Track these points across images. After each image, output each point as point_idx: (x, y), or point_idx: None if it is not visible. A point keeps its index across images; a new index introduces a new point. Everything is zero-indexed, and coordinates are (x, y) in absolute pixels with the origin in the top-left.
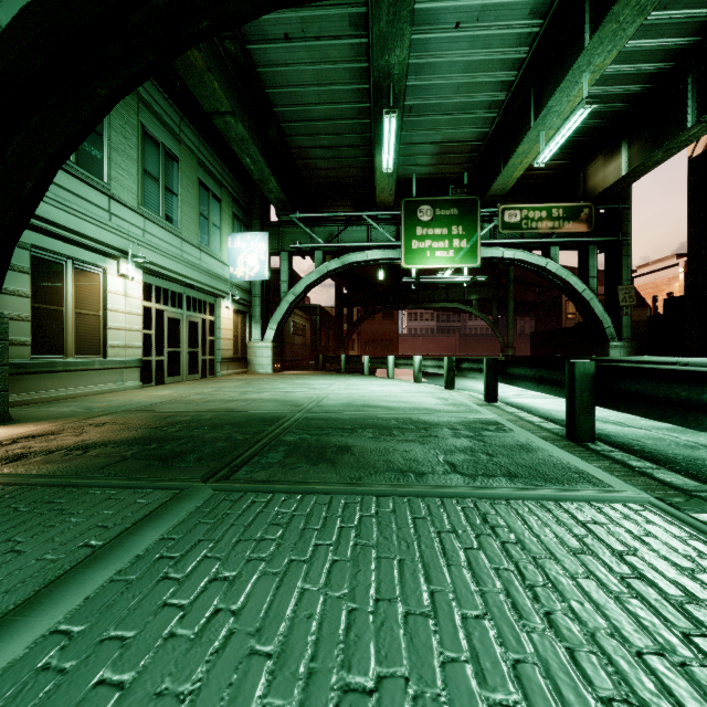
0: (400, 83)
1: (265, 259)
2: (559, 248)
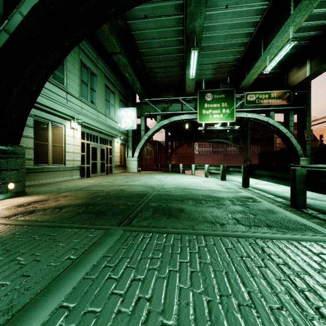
0: (199, 35)
1: (134, 119)
2: (274, 112)
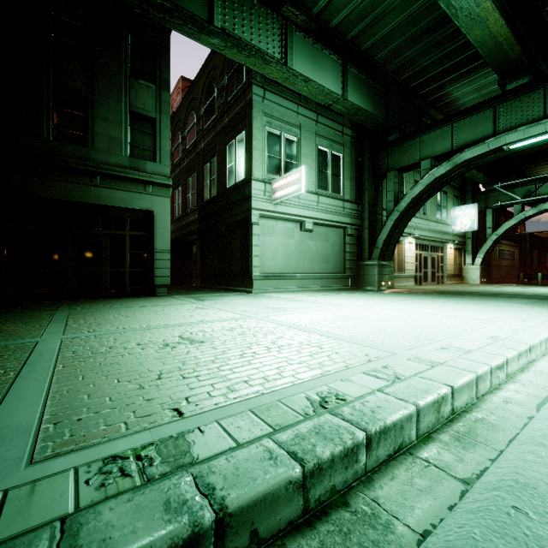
0: None
1: (474, 218)
2: None
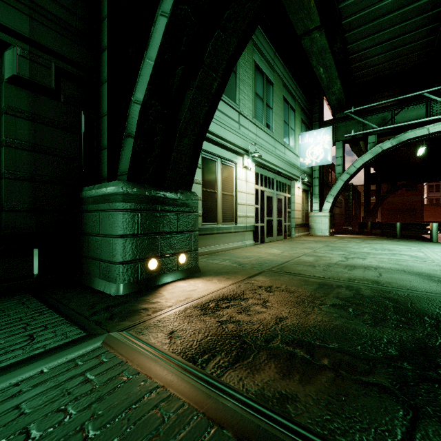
0: None
1: (329, 147)
2: None
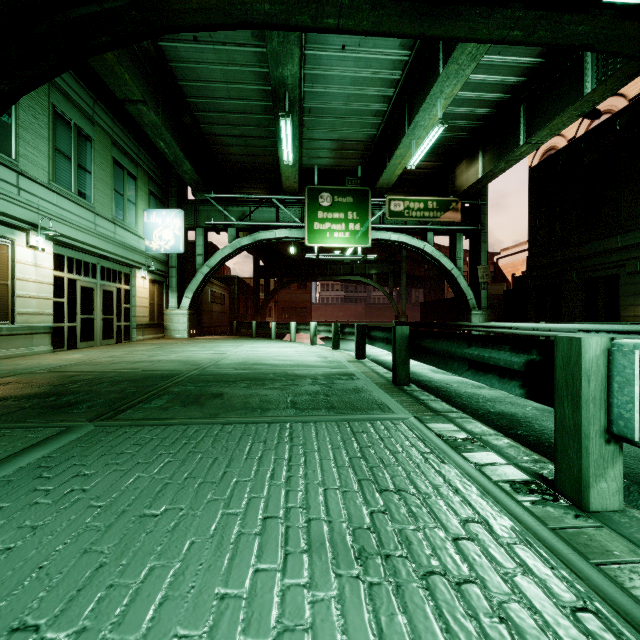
0: (294, 91)
1: (180, 234)
2: (434, 233)
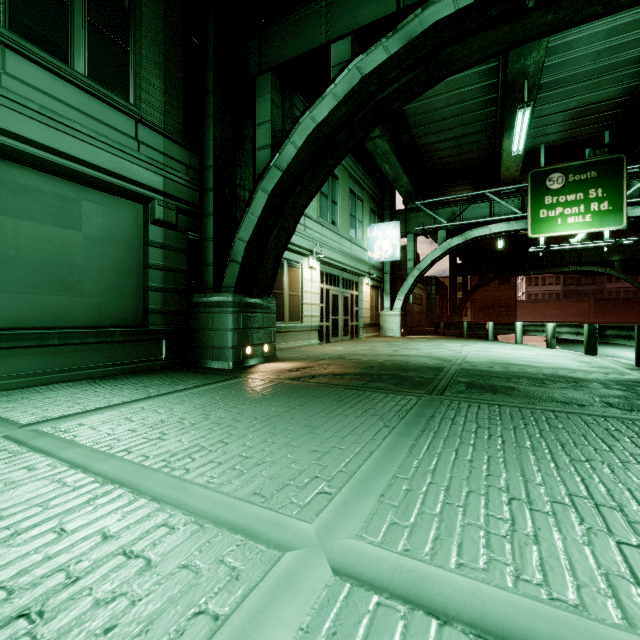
0: (534, 77)
1: (397, 242)
2: None
